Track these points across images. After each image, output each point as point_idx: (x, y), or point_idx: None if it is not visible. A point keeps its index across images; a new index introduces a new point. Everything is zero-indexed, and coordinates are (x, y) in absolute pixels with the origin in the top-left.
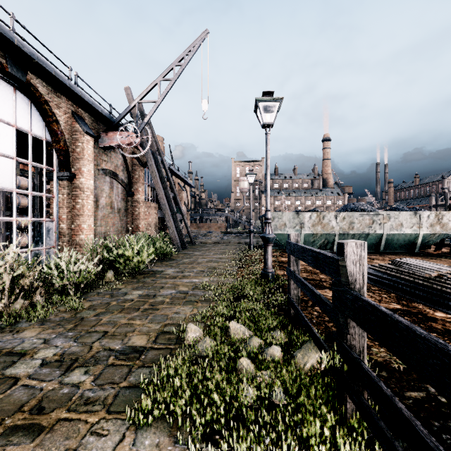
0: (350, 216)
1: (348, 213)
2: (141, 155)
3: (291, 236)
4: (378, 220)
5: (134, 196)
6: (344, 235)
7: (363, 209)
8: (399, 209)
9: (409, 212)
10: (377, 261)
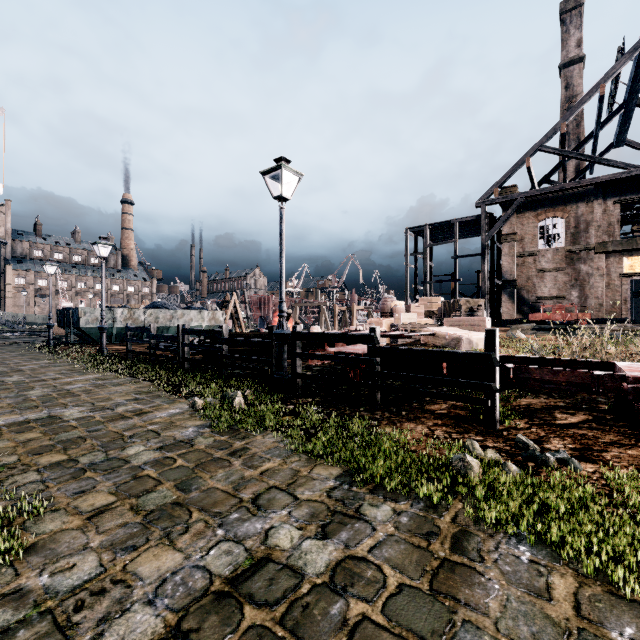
0: (156, 313)
1: (155, 310)
2: None
3: (128, 324)
4: (176, 316)
5: None
6: None
7: (166, 307)
8: (192, 308)
9: (197, 311)
10: None
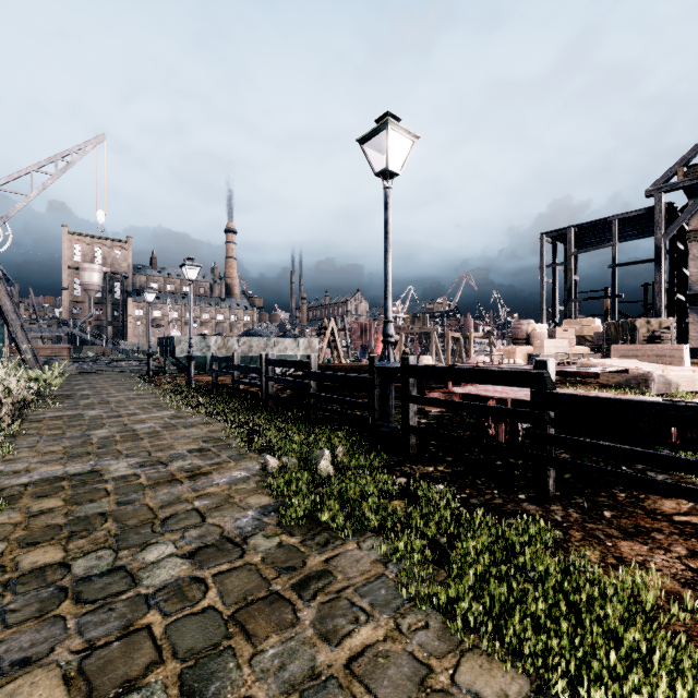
0: (250, 341)
1: (248, 338)
2: None
3: (213, 353)
4: (270, 344)
5: None
6: (245, 357)
7: (260, 335)
8: (287, 336)
9: (292, 338)
10: None
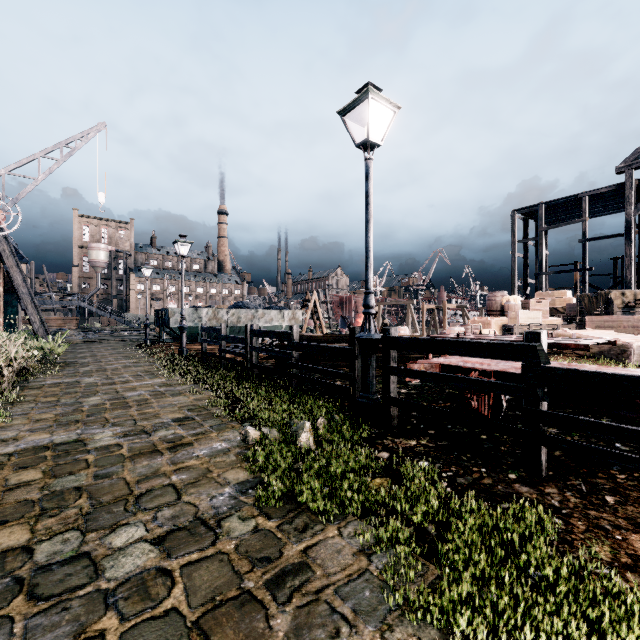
0: (238, 312)
1: (237, 310)
2: None
3: (203, 324)
4: (257, 315)
5: None
6: (234, 328)
7: (248, 307)
8: (273, 308)
9: (277, 310)
10: None
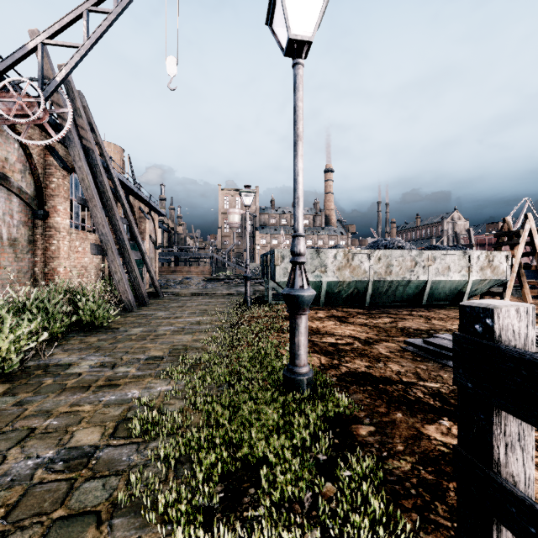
0: (387, 256)
1: (385, 251)
2: (67, 153)
3: (502, 320)
4: (421, 261)
5: (50, 220)
6: (379, 283)
7: (401, 247)
8: (439, 248)
9: (458, 251)
10: (438, 323)
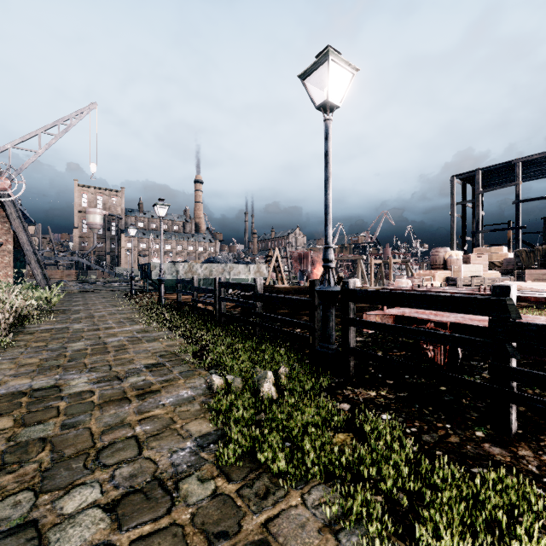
0: (210, 266)
1: (209, 264)
2: None
3: (178, 277)
4: (227, 269)
5: None
6: (207, 280)
7: (219, 262)
8: (240, 262)
9: (244, 264)
10: None
